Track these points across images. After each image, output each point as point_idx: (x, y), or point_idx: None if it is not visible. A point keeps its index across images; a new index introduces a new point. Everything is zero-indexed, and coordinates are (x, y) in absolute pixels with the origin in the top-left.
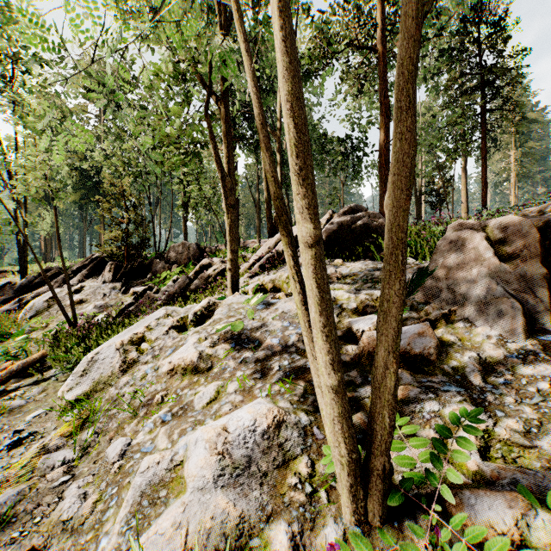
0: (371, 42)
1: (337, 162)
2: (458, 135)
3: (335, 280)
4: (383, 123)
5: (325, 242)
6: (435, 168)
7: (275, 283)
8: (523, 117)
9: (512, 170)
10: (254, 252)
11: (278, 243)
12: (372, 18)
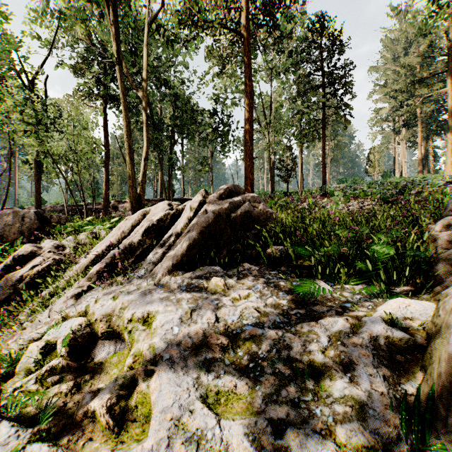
0: (237, 29)
1: (207, 133)
2: (305, 123)
3: (217, 349)
4: (248, 103)
5: (197, 241)
6: (284, 148)
7: (112, 322)
8: (351, 116)
9: (329, 156)
10: (110, 229)
11: (136, 226)
12: (239, 2)
